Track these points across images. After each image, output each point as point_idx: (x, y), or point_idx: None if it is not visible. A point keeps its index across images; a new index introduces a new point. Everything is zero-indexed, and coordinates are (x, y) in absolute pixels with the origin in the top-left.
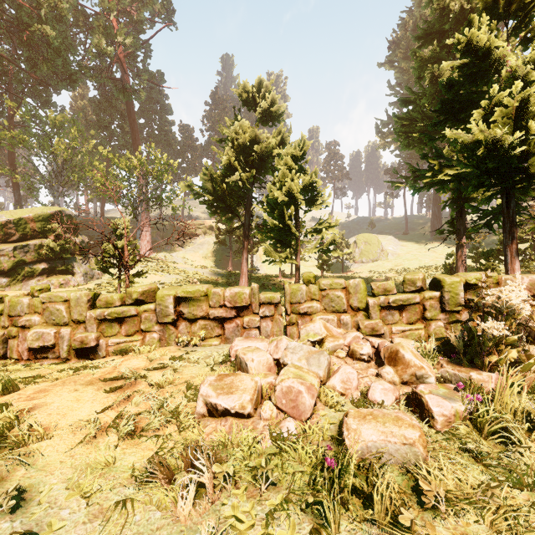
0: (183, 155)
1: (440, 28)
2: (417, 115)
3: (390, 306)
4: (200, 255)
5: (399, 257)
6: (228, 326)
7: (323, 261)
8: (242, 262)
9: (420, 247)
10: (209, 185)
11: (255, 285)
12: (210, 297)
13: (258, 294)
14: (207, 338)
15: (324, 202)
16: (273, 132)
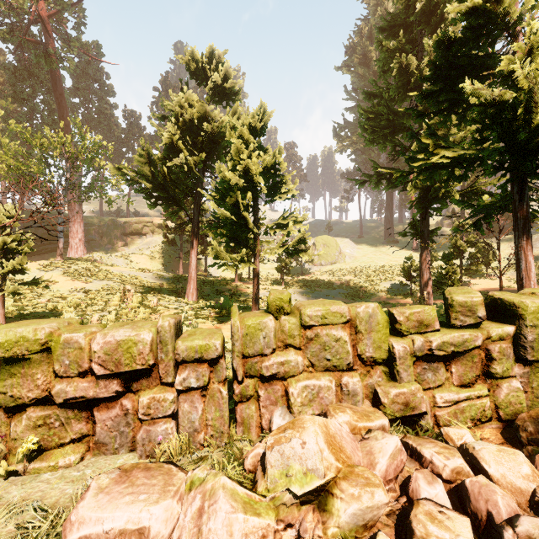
0: (128, 143)
1: (404, 20)
2: (383, 109)
3: (433, 355)
4: (145, 256)
5: (356, 259)
6: (103, 416)
7: (283, 263)
8: (190, 264)
9: (375, 250)
10: (146, 169)
11: (165, 322)
12: (55, 353)
13: (173, 342)
14: (50, 449)
15: (290, 191)
16: (227, 111)
